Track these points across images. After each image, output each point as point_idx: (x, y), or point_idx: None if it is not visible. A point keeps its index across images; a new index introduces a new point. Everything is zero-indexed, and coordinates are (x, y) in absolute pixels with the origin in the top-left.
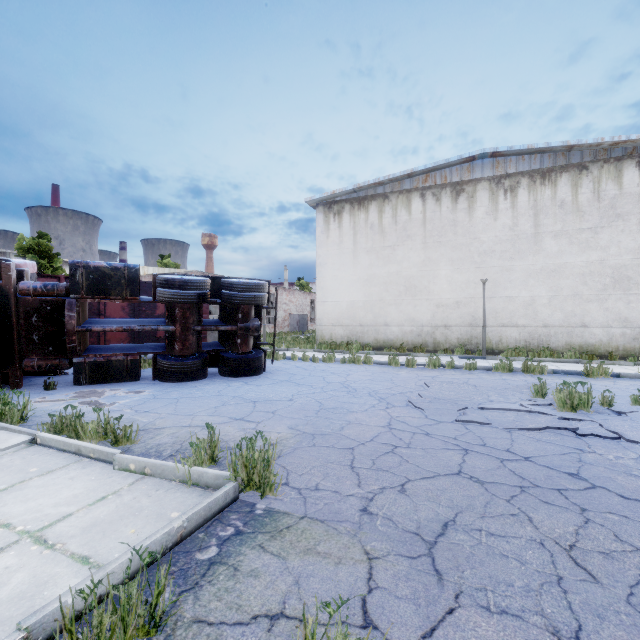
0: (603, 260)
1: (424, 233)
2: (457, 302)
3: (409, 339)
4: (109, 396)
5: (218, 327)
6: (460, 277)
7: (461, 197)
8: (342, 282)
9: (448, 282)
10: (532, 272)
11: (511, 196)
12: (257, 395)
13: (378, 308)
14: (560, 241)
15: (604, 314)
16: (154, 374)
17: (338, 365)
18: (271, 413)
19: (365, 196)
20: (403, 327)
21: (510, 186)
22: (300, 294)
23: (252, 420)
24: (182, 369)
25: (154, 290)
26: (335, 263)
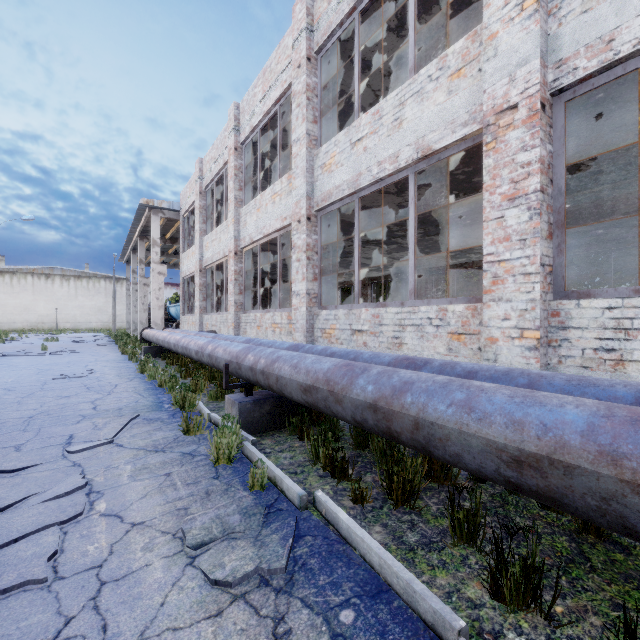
0: (96, 304)
1: (34, 289)
2: (48, 315)
3: (26, 328)
4: None
5: None
6: (49, 306)
7: (49, 279)
8: None
9: (44, 308)
10: (75, 306)
11: (68, 282)
12: None
13: (11, 316)
14: (84, 298)
15: (96, 319)
16: None
17: None
18: None
19: (3, 271)
20: (24, 323)
21: (68, 279)
22: None
23: None
24: None
25: None
26: None
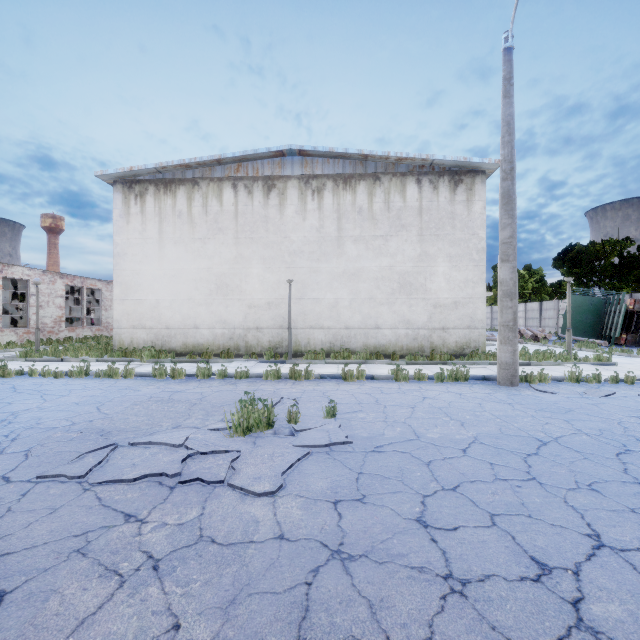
0: (392, 266)
1: (236, 227)
2: (269, 303)
3: (221, 343)
4: None
5: None
6: (272, 277)
7: (273, 193)
8: (145, 277)
9: (260, 281)
10: (336, 275)
11: (318, 197)
12: None
13: (187, 308)
14: (359, 246)
15: (393, 316)
16: None
17: (83, 381)
18: None
19: (172, 179)
20: (214, 330)
21: (317, 187)
22: None
23: None
24: None
25: None
26: (137, 254)
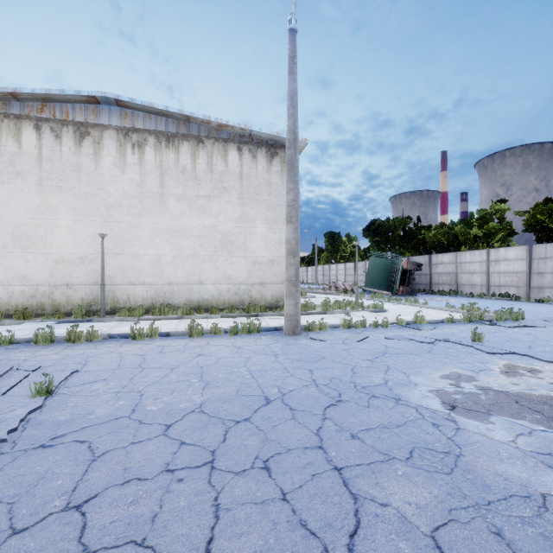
0: (215, 225)
1: (40, 173)
2: (81, 258)
3: (19, 302)
4: None
5: None
6: (85, 230)
7: (86, 140)
8: None
9: (71, 234)
10: (158, 231)
11: (139, 152)
12: None
13: None
14: (182, 204)
15: (215, 273)
16: None
17: None
18: None
19: None
20: (10, 287)
21: (138, 141)
22: None
23: None
24: None
25: None
26: None
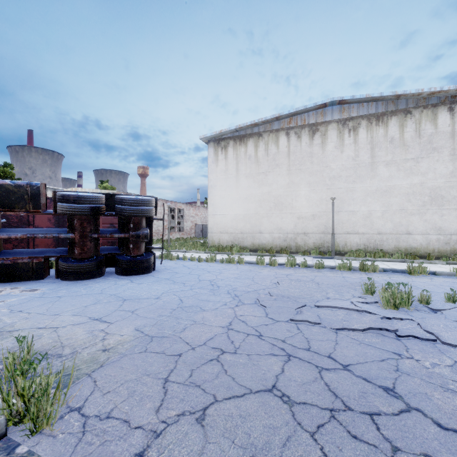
0: (423, 183)
1: (288, 162)
2: (313, 215)
3: (277, 243)
4: (3, 295)
5: (113, 235)
6: (315, 196)
7: (316, 135)
8: (227, 200)
9: (306, 200)
10: (369, 192)
11: (354, 134)
12: (132, 293)
13: (254, 220)
14: (390, 168)
15: (423, 224)
16: (58, 273)
17: (217, 264)
18: (130, 312)
19: (244, 134)
20: (273, 234)
21: (353, 126)
22: (204, 209)
23: (107, 320)
24: (78, 270)
25: (55, 204)
26: (222, 185)
